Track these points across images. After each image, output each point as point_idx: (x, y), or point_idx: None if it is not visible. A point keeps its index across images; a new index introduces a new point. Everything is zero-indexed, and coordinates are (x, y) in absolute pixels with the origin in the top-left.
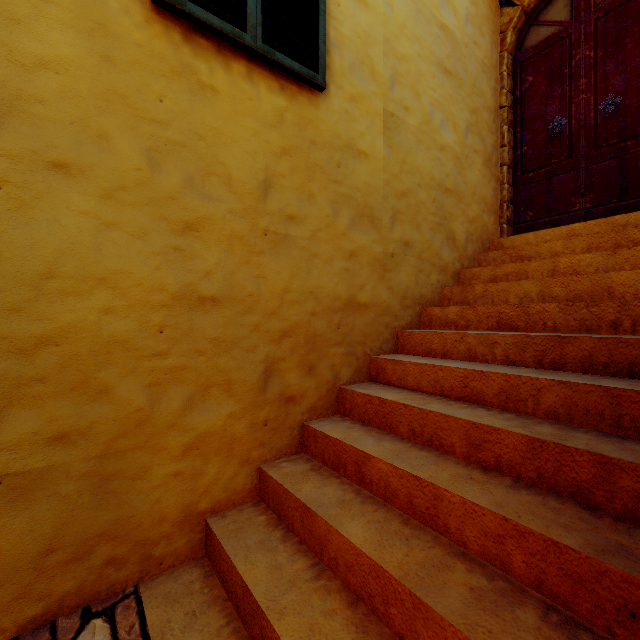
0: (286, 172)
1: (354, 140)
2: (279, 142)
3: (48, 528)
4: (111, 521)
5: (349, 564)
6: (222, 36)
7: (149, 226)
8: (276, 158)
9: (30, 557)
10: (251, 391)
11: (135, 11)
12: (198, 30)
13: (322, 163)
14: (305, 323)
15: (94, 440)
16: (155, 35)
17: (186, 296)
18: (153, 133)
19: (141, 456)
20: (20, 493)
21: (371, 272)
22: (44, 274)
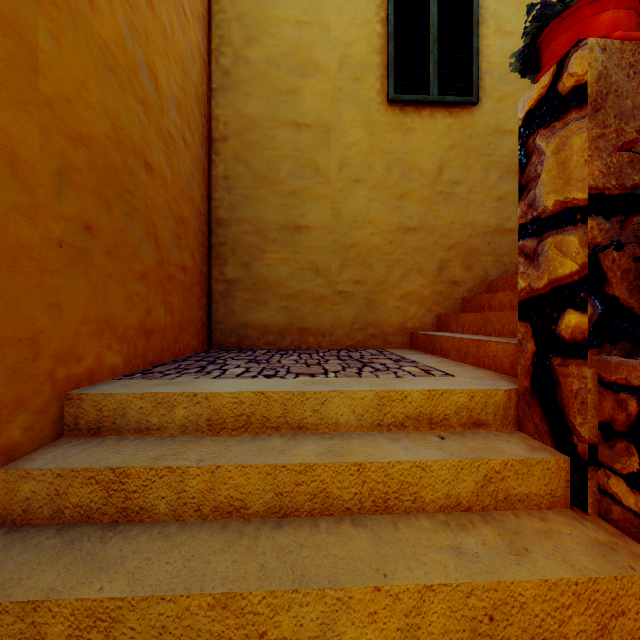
0: (452, 158)
1: (501, 125)
2: (448, 143)
3: (353, 314)
4: (373, 319)
5: (473, 323)
6: (417, 102)
7: (386, 198)
8: (446, 152)
9: (349, 323)
10: (432, 275)
11: (381, 109)
12: (406, 104)
13: (476, 147)
14: (465, 241)
15: (367, 285)
16: (388, 116)
17: (401, 228)
18: (388, 158)
19: (383, 296)
20: (346, 299)
21: (516, 208)
22: (352, 221)
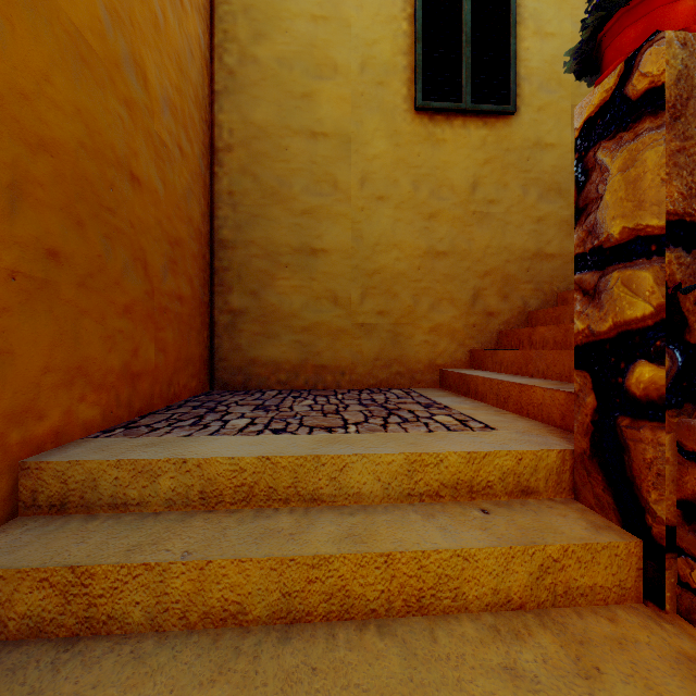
0: (487, 174)
1: (541, 138)
2: (483, 157)
3: (377, 350)
4: (398, 355)
5: (512, 362)
6: (448, 111)
7: (413, 218)
8: (481, 167)
9: (371, 359)
10: (465, 305)
11: (408, 118)
12: (436, 113)
13: (514, 162)
14: (501, 267)
15: (392, 317)
16: (416, 125)
17: (430, 252)
18: (415, 173)
19: (410, 328)
20: (368, 332)
21: (558, 231)
22: (375, 244)
